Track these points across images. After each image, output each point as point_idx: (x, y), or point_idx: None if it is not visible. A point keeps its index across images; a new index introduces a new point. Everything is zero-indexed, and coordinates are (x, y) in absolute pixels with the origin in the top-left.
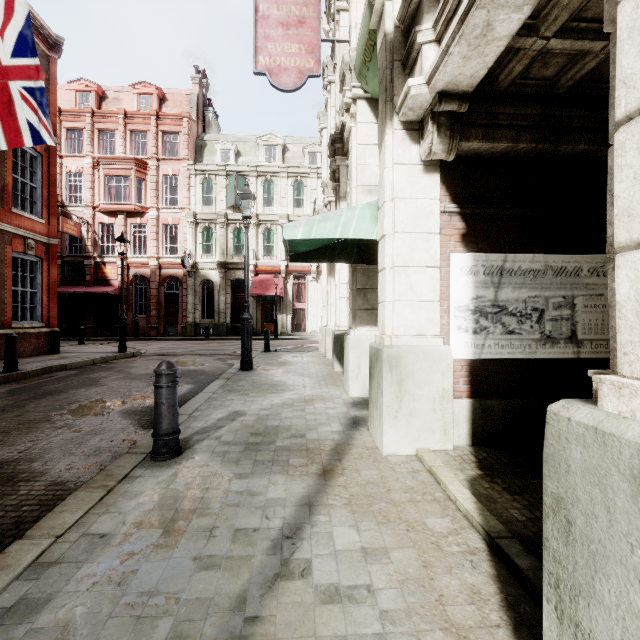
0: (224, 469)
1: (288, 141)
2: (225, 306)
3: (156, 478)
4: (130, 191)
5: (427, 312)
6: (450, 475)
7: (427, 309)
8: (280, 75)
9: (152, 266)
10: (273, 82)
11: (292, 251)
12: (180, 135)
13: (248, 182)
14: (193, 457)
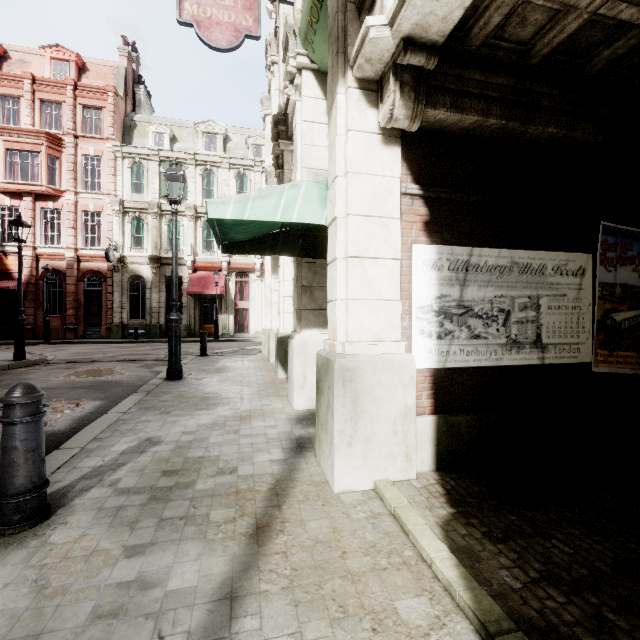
0: (110, 540)
1: (230, 131)
2: (158, 305)
3: None
4: (39, 170)
5: (386, 313)
6: (419, 521)
7: (386, 310)
8: (211, 29)
9: (68, 258)
10: (202, 36)
11: (225, 239)
12: (104, 111)
13: (185, 170)
14: (66, 522)
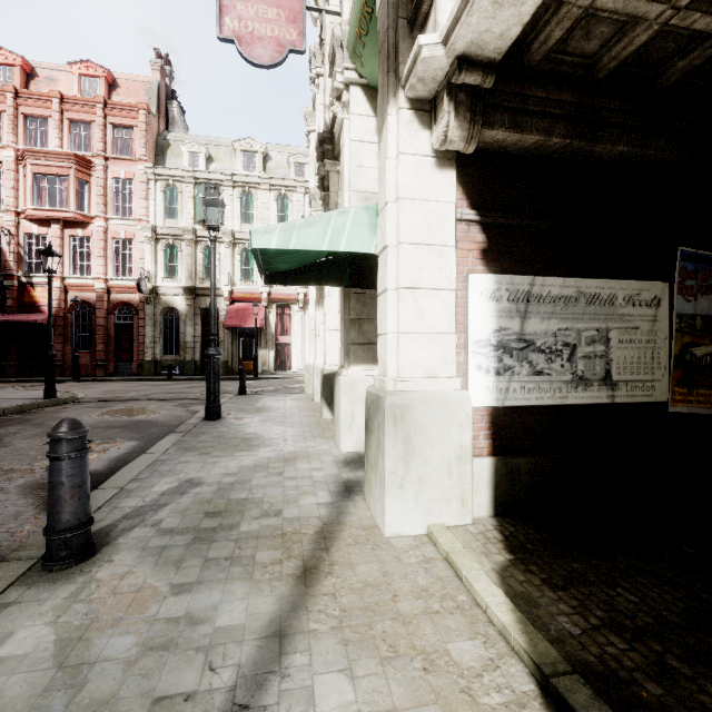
0: (156, 578)
1: (270, 148)
2: (193, 340)
3: (40, 604)
4: (68, 195)
5: (440, 347)
6: (474, 566)
7: (440, 344)
8: (253, 45)
9: (98, 289)
10: (244, 53)
11: (268, 269)
12: (135, 130)
13: (222, 193)
14: (111, 560)
